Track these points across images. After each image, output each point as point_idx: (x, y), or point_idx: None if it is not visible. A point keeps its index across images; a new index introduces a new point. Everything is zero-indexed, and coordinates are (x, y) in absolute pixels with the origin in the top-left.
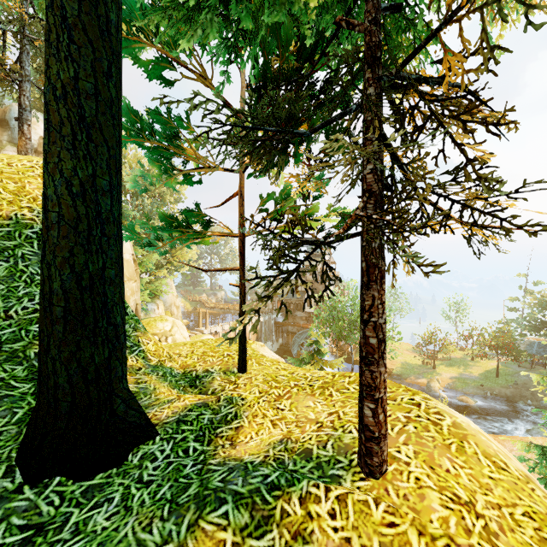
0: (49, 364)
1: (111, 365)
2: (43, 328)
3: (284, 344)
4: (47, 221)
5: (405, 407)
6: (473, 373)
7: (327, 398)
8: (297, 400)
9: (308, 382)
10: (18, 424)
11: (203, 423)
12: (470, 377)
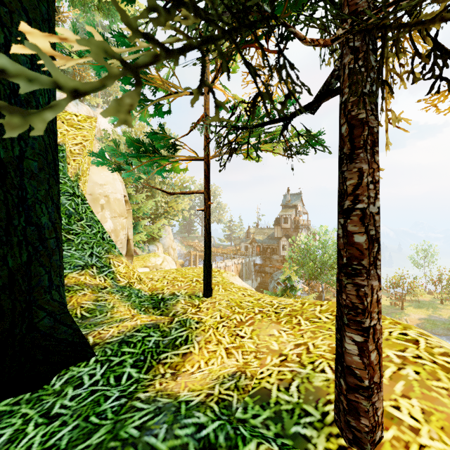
0: None
1: (31, 271)
2: None
3: (262, 282)
4: None
5: (396, 343)
6: (443, 316)
7: (294, 327)
8: (259, 327)
9: (274, 309)
10: None
11: (148, 346)
12: (439, 319)
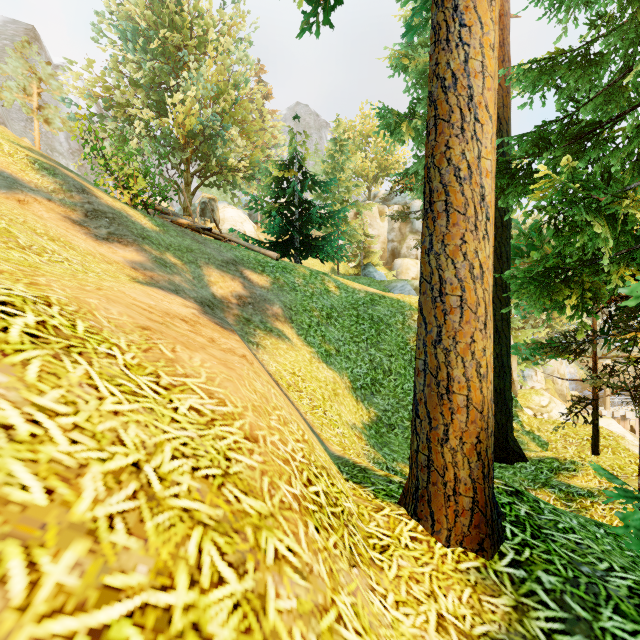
0: None
1: (507, 424)
2: None
3: None
4: None
5: None
6: None
7: None
8: (629, 481)
9: None
10: None
11: (553, 466)
12: None
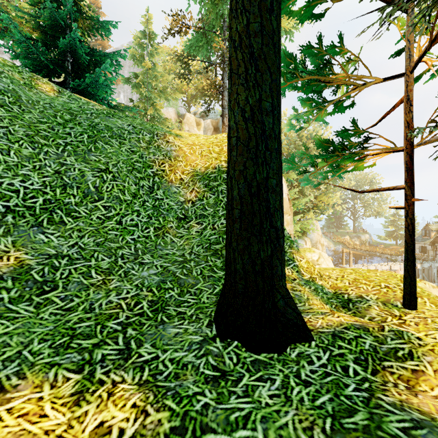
0: (231, 253)
1: (273, 262)
2: (227, 226)
3: None
4: (230, 146)
5: None
6: None
7: None
8: None
9: None
10: (216, 295)
11: (364, 347)
12: None
